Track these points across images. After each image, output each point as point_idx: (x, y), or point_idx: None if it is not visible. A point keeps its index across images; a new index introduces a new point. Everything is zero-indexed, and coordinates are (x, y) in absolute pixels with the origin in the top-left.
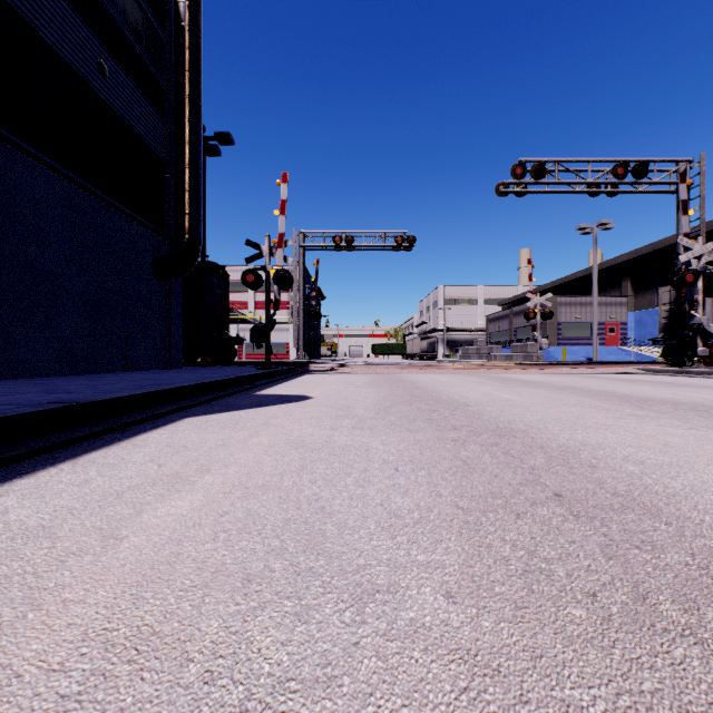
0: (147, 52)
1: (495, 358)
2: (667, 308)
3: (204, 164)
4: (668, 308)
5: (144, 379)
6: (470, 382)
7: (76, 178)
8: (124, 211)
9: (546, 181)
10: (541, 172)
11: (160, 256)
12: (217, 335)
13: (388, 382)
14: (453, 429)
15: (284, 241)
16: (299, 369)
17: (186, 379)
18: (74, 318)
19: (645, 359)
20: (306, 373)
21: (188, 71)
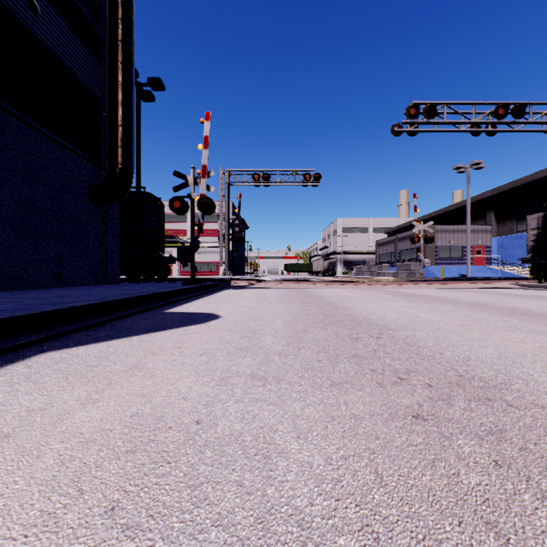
0: (84, 2)
1: (384, 274)
2: (535, 232)
3: (139, 106)
4: (536, 232)
5: (56, 296)
6: (375, 297)
7: (0, 103)
8: (57, 140)
9: (436, 120)
10: (432, 112)
11: (96, 184)
12: (152, 255)
13: (299, 297)
14: (399, 380)
15: (207, 172)
16: (221, 284)
17: (98, 296)
18: (0, 237)
19: (508, 275)
20: (228, 288)
21: (121, 20)
